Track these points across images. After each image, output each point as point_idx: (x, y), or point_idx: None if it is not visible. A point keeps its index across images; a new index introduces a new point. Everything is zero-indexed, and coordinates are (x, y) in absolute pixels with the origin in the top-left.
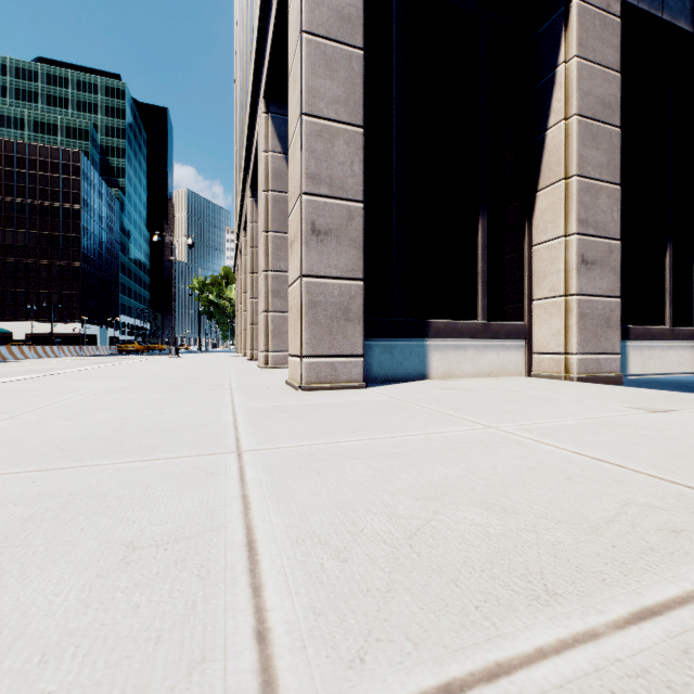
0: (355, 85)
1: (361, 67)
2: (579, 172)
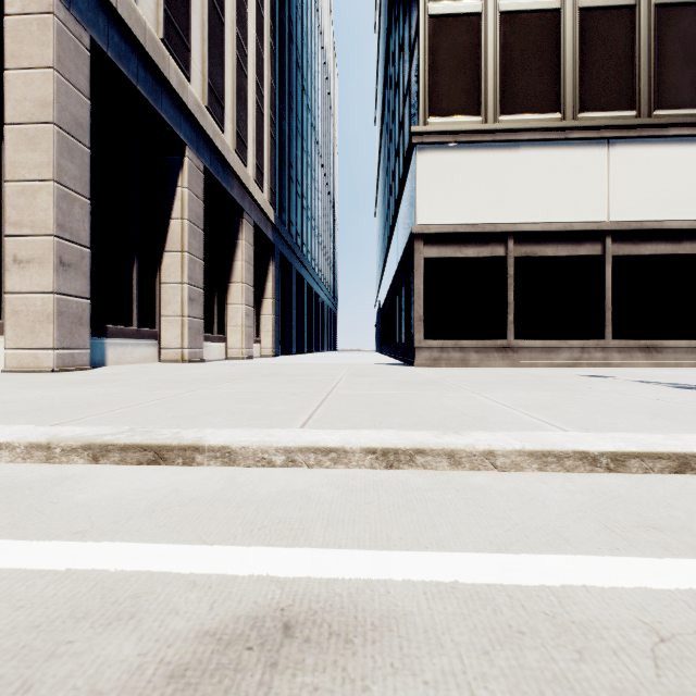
0: (86, 170)
1: (89, 160)
2: (189, 251)
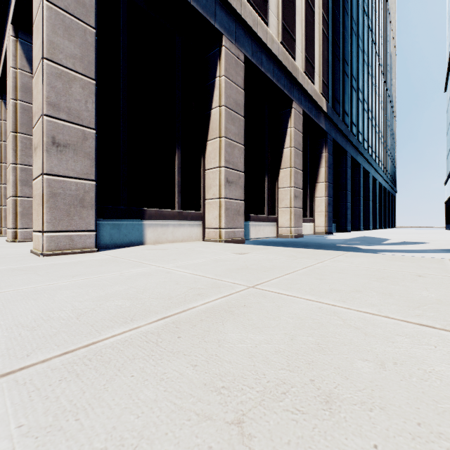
0: (89, 50)
1: (94, 40)
2: (225, 136)
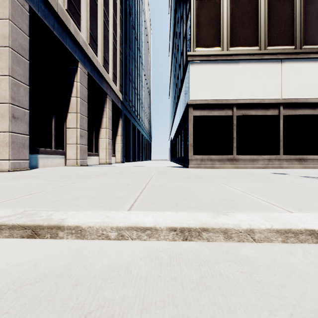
0: (26, 71)
1: (28, 66)
2: (80, 112)
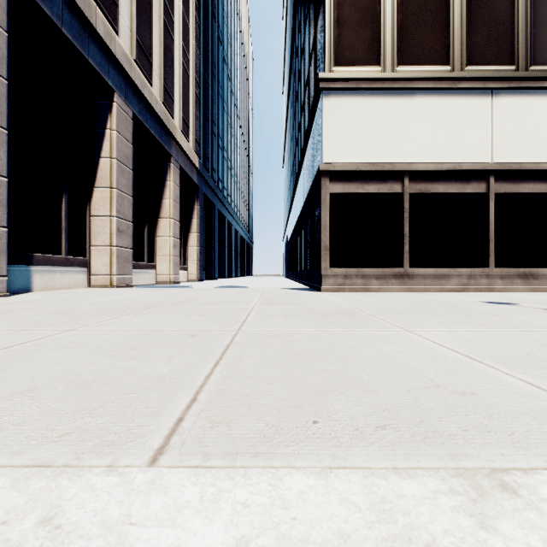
0: (1, 100)
1: (6, 91)
2: (117, 187)
